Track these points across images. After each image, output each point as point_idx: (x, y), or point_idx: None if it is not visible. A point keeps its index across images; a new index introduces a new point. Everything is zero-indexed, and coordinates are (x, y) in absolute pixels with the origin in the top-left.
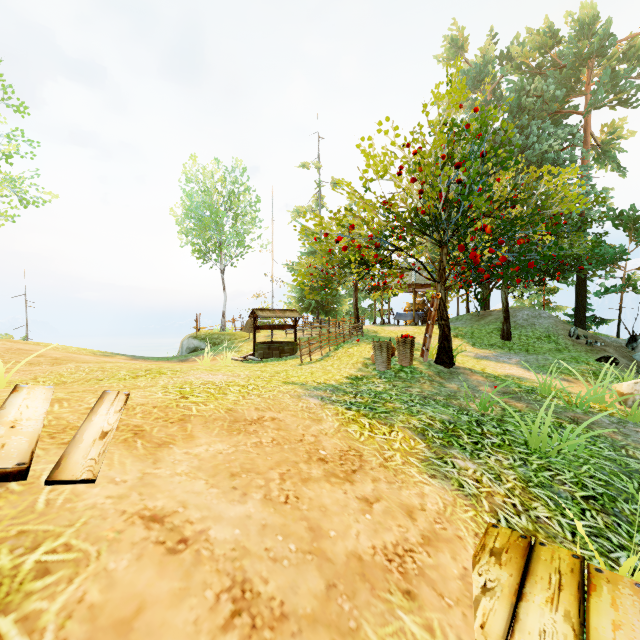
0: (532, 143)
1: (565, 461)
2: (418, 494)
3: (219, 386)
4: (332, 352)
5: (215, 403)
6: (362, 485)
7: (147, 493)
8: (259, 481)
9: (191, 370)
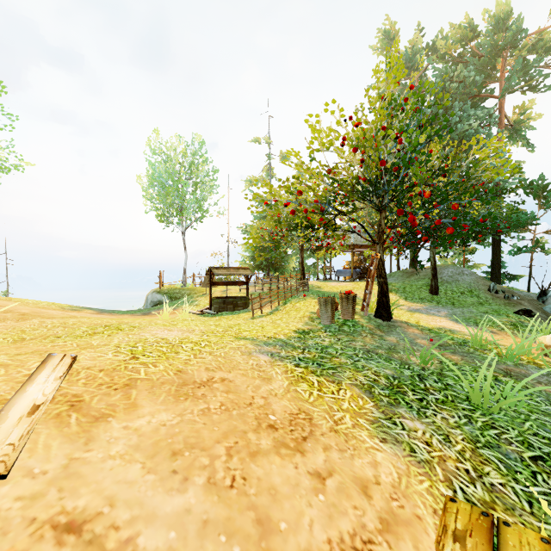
0: (454, 122)
1: (508, 418)
2: (371, 463)
3: (172, 344)
4: (281, 306)
5: (165, 363)
6: (313, 456)
7: (69, 488)
8: (203, 460)
9: (149, 326)
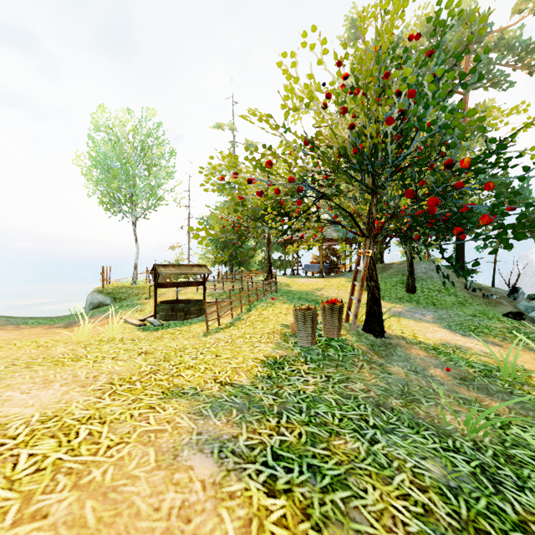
0: None
1: None
2: None
3: None
4: (244, 314)
5: None
6: None
7: None
8: None
9: (19, 370)
